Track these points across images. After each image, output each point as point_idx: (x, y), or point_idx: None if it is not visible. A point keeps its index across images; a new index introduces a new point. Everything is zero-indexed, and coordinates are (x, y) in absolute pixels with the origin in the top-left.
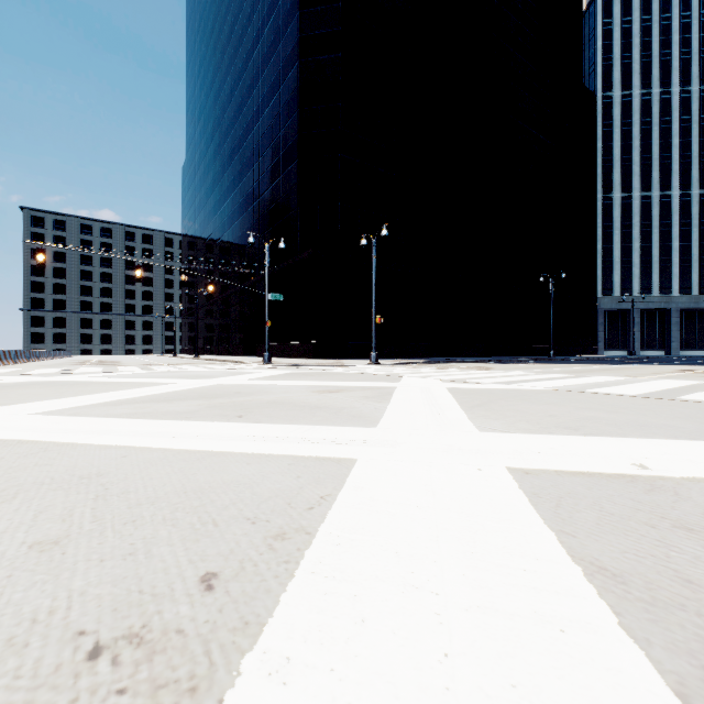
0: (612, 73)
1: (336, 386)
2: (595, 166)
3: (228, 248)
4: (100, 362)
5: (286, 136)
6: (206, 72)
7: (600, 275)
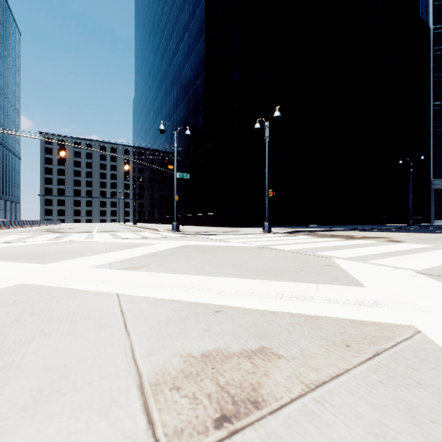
0: (441, 10)
1: (238, 308)
2: (429, 80)
3: (158, 149)
4: (56, 229)
5: (195, 59)
6: (145, 33)
7: (431, 163)
